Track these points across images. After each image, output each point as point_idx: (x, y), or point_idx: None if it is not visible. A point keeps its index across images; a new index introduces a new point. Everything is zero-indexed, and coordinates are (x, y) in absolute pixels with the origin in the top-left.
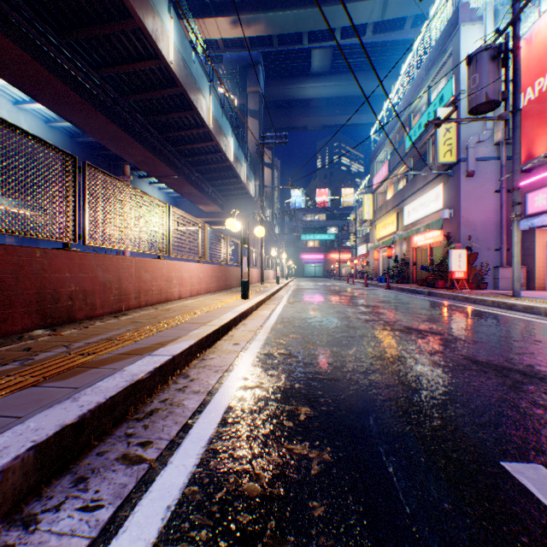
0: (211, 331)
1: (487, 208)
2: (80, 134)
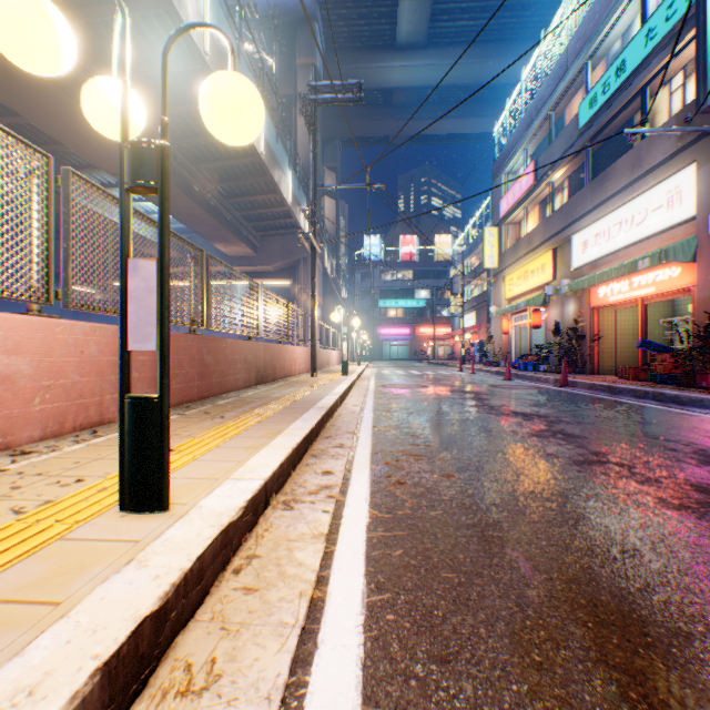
0: None
1: None
2: None
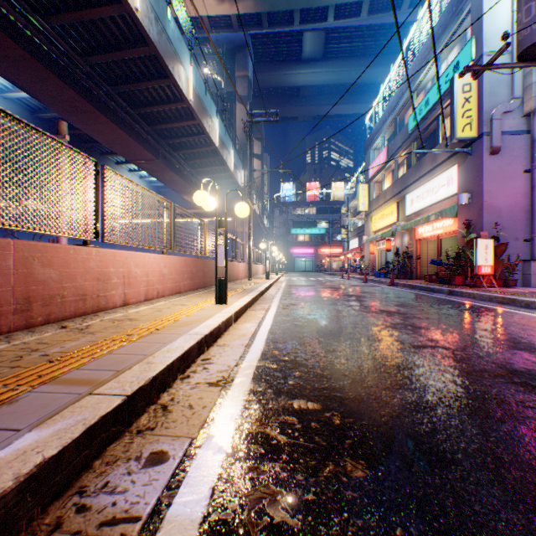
0: (72, 436)
1: (515, 191)
2: (42, 109)
